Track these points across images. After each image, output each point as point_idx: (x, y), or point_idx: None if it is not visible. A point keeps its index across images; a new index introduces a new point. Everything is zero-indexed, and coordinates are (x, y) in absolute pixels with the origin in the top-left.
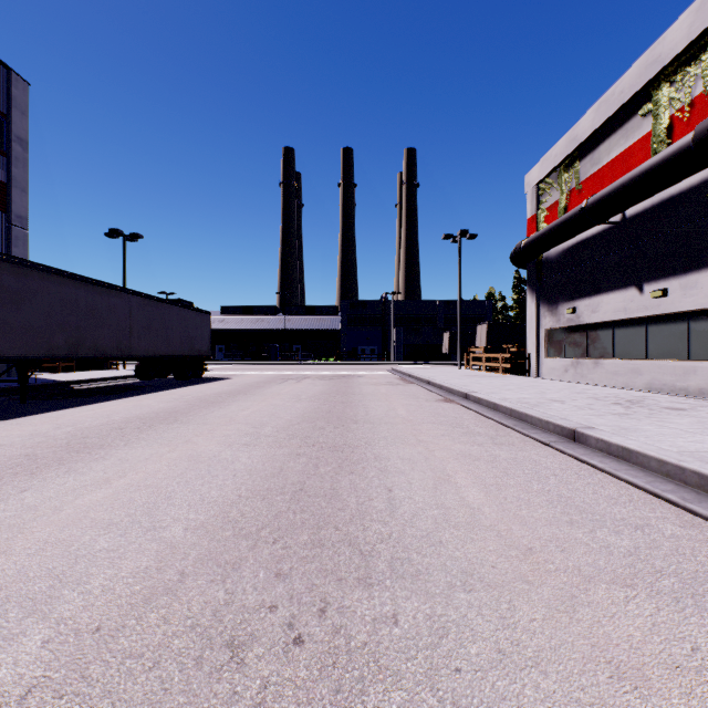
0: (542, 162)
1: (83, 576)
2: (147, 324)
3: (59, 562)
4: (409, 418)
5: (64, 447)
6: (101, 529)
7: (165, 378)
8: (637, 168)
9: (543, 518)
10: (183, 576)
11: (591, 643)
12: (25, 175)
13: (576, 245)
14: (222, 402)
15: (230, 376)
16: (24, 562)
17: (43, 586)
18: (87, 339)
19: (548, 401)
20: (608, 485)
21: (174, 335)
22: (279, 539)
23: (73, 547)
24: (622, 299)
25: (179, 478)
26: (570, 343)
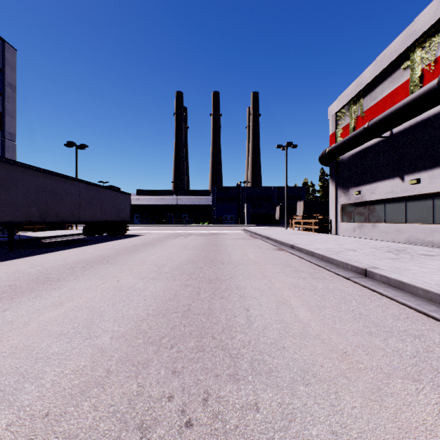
0: (339, 99)
1: (39, 373)
2: (90, 201)
3: (24, 362)
4: (257, 261)
5: (34, 280)
6: (54, 338)
7: (102, 235)
8: (401, 102)
9: (351, 330)
10: (108, 373)
11: (397, 426)
12: (14, 107)
13: (361, 151)
14: (138, 250)
15: (143, 234)
16: (0, 362)
17: (11, 381)
18: (52, 210)
19: (345, 249)
20: (391, 306)
21: (107, 208)
22: (174, 345)
23: (34, 351)
24: (390, 185)
25: (108, 301)
26: (357, 213)
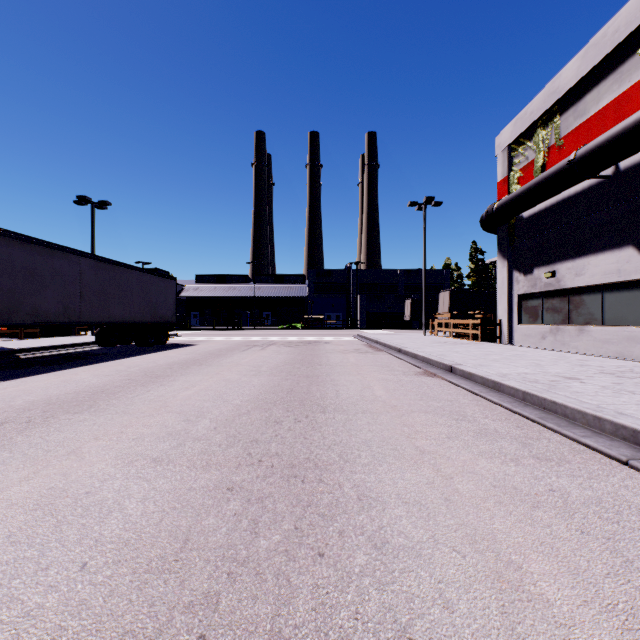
0: (515, 121)
1: None
2: (102, 289)
3: None
4: (392, 403)
5: None
6: None
7: (128, 345)
8: None
9: None
10: None
11: None
12: None
13: (556, 204)
14: (169, 375)
15: (196, 342)
16: None
17: None
18: (25, 303)
19: (559, 378)
20: None
21: (134, 301)
22: None
23: None
24: (614, 260)
25: None
26: (547, 309)
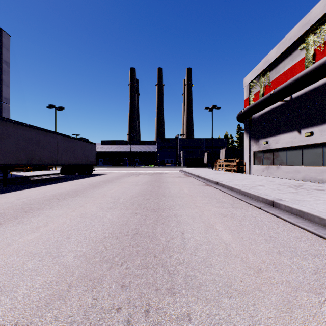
0: (251, 72)
1: (14, 287)
2: (65, 149)
3: (2, 278)
4: (190, 194)
5: (20, 209)
6: (29, 257)
7: (74, 174)
8: (298, 74)
9: (264, 250)
10: (69, 287)
11: None
12: (8, 79)
13: (268, 111)
14: (100, 186)
15: (105, 173)
16: None
17: None
18: (36, 156)
19: (257, 185)
20: (294, 230)
21: (78, 154)
22: (124, 263)
23: (12, 268)
24: (290, 137)
25: (75, 226)
26: (265, 158)
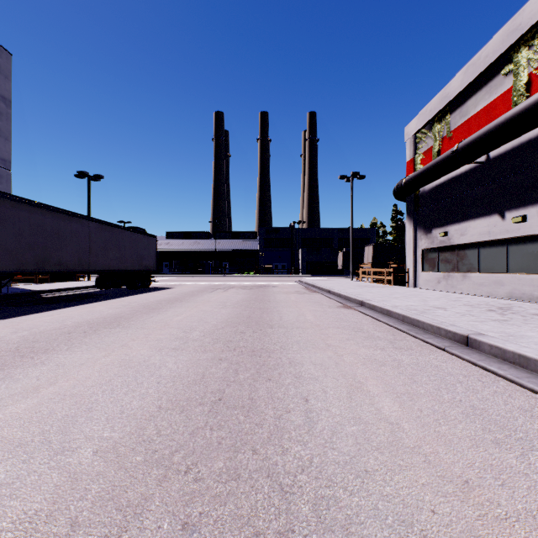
0: (419, 116)
1: None
2: (104, 245)
3: None
4: (317, 323)
5: (12, 351)
6: (6, 452)
7: (120, 288)
8: (502, 116)
9: (466, 436)
10: (73, 529)
11: None
12: (8, 126)
13: (447, 181)
14: (161, 308)
15: (172, 286)
16: None
17: None
18: (53, 256)
19: (432, 308)
20: (515, 393)
21: (126, 254)
22: (192, 466)
23: None
24: (486, 224)
25: (106, 386)
26: (442, 260)
